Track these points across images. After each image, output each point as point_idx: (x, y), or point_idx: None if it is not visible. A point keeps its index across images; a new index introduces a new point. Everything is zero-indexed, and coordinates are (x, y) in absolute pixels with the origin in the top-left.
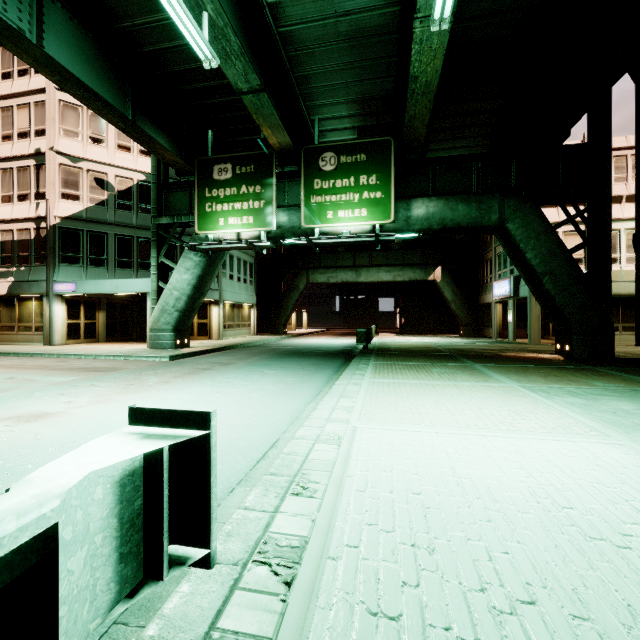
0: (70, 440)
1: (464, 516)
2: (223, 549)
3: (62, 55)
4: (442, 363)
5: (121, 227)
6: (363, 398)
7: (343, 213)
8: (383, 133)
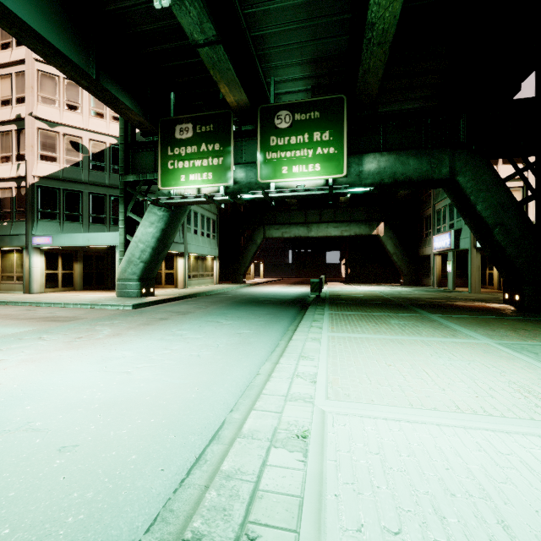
0: None
1: None
2: None
3: (20, 8)
4: (397, 313)
5: (95, 186)
6: (326, 360)
7: (297, 168)
8: (336, 91)
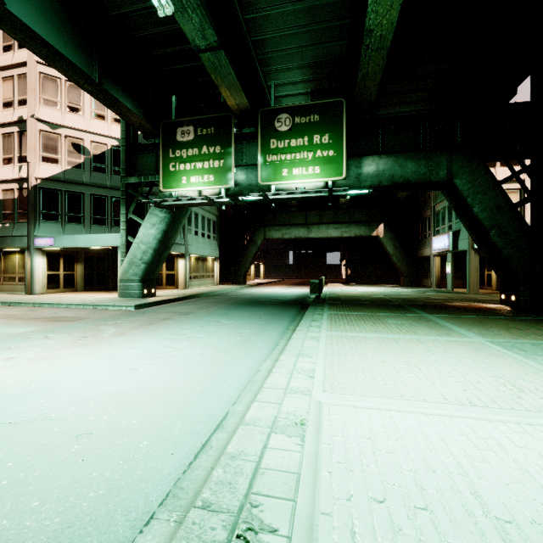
0: None
1: None
2: None
3: (25, 14)
4: (395, 313)
5: (96, 188)
6: (323, 357)
7: (297, 171)
8: (335, 94)
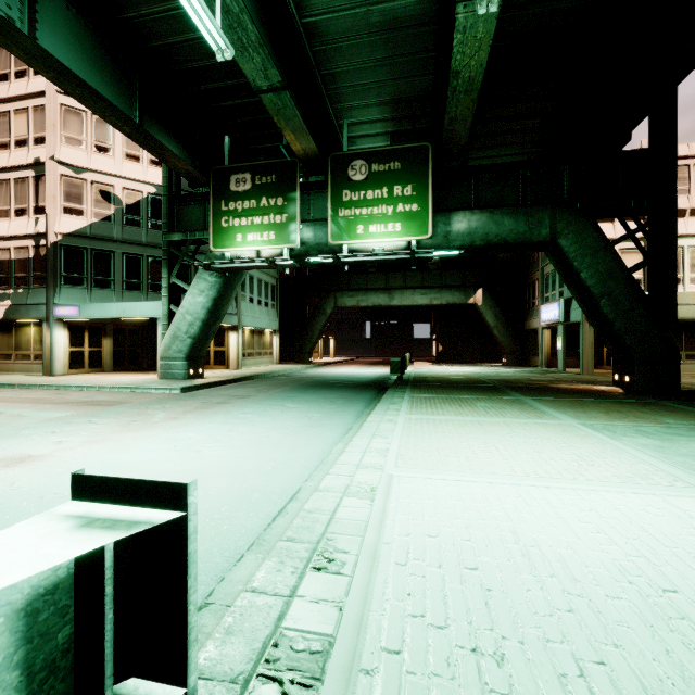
0: (51, 491)
1: (537, 603)
2: (219, 655)
3: (58, 49)
4: (487, 396)
5: (129, 245)
6: (399, 438)
7: (375, 228)
8: (420, 138)
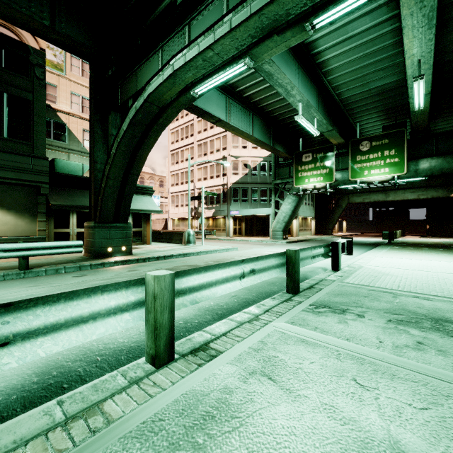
0: None
1: (398, 263)
2: (349, 261)
3: (256, 134)
4: (434, 249)
5: (253, 184)
6: (381, 253)
7: (374, 171)
8: (399, 127)
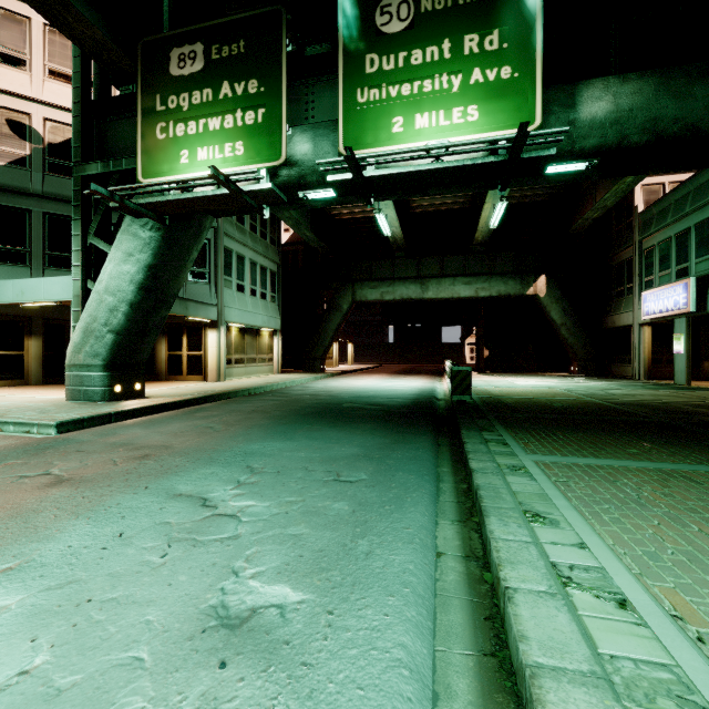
0: None
1: None
2: None
3: None
4: None
5: (55, 202)
6: None
7: (426, 119)
8: None
